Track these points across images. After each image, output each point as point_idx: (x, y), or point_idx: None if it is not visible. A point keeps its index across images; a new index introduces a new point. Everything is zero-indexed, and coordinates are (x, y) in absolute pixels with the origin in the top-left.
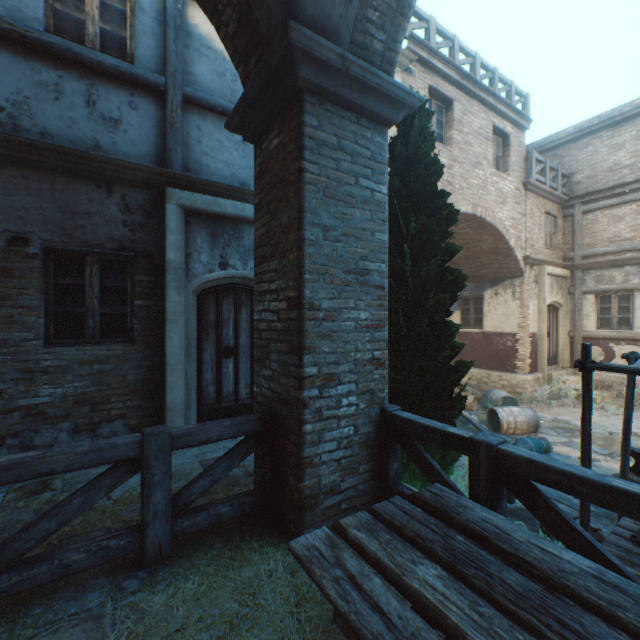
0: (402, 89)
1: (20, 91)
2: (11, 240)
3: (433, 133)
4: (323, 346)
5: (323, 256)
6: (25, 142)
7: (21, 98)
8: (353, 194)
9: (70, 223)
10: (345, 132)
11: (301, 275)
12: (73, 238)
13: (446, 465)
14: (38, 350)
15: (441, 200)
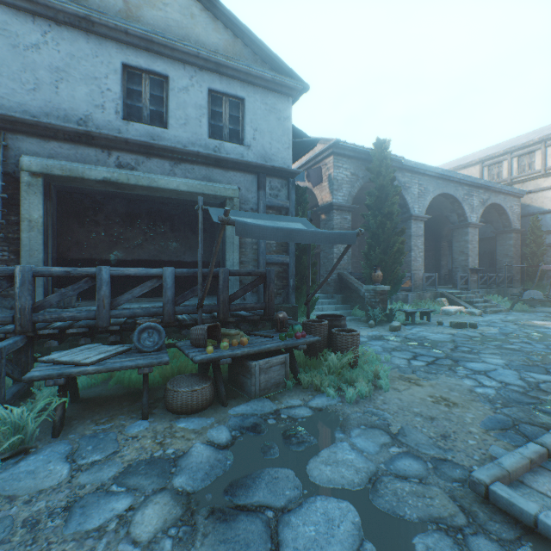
0: (509, 229)
1: (484, 230)
2: (483, 252)
3: (531, 226)
4: (499, 264)
5: (499, 253)
6: (484, 238)
7: (484, 231)
8: (504, 244)
9: (491, 248)
10: (503, 237)
11: (495, 256)
12: (491, 250)
13: (529, 286)
14: (486, 268)
15: (536, 237)
